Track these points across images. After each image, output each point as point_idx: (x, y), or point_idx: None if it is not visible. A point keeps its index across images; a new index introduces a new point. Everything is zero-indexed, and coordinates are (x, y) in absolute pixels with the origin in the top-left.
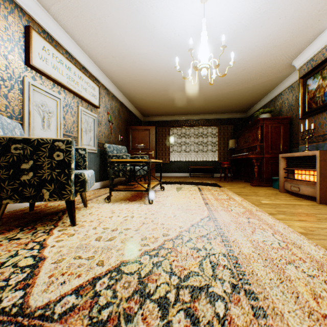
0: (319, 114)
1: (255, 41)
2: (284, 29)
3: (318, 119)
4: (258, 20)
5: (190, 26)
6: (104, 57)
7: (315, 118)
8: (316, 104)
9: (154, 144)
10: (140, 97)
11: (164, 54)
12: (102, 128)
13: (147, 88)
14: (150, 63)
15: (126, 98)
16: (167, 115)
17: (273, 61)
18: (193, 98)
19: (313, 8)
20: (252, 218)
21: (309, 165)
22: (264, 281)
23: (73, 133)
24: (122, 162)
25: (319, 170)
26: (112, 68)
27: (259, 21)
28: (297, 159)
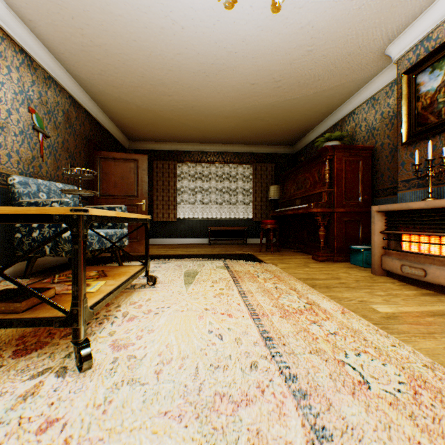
0: None
1: None
2: None
3: (443, 143)
4: None
5: None
6: None
7: (435, 142)
8: (439, 116)
9: (145, 188)
10: (117, 94)
11: None
12: (9, 140)
13: (128, 72)
14: None
15: (88, 93)
16: (172, 141)
17: (359, 40)
18: (216, 109)
19: None
20: None
21: None
22: None
23: None
24: None
25: None
26: None
27: None
28: (413, 214)
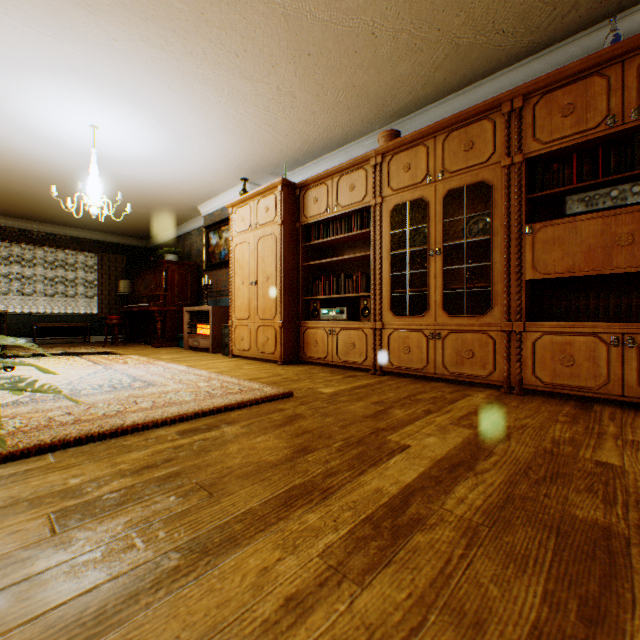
0: (218, 270)
1: (157, 178)
2: (185, 181)
3: (218, 275)
4: (159, 166)
5: (70, 135)
6: None
7: (216, 274)
8: (216, 260)
9: None
10: None
11: (9, 137)
12: None
13: None
14: None
15: None
16: None
17: (178, 200)
18: (52, 200)
19: (207, 179)
20: (150, 365)
21: (207, 319)
22: (152, 378)
23: None
24: None
25: (212, 323)
26: None
27: (160, 166)
28: (199, 313)
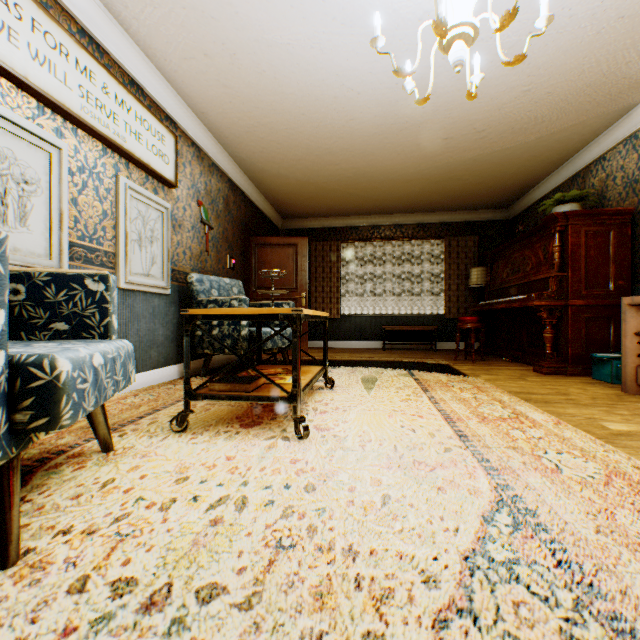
0: None
1: (572, 1)
2: None
3: None
4: None
5: None
6: (185, 56)
7: None
8: None
9: (305, 278)
10: (276, 170)
11: (333, 45)
12: (184, 237)
13: (292, 146)
14: (298, 75)
15: (245, 173)
16: (334, 216)
17: (603, 67)
18: (394, 172)
19: None
20: None
21: None
22: None
23: (102, 242)
24: (220, 316)
25: None
26: (205, 89)
27: None
28: None
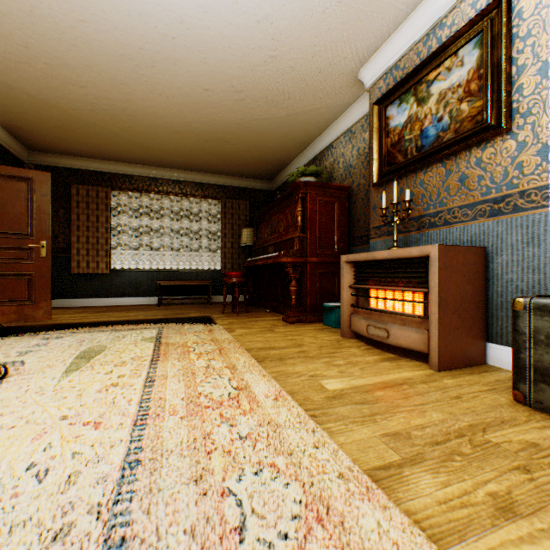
0: (411, 175)
1: None
2: None
3: (409, 186)
4: None
5: None
6: None
7: (403, 184)
8: (406, 155)
9: (47, 223)
10: None
11: None
12: None
13: None
14: None
15: None
16: (102, 159)
17: (329, 54)
18: (161, 118)
19: None
20: None
21: (408, 279)
22: None
23: None
24: None
25: (438, 291)
26: None
27: None
28: (379, 265)
